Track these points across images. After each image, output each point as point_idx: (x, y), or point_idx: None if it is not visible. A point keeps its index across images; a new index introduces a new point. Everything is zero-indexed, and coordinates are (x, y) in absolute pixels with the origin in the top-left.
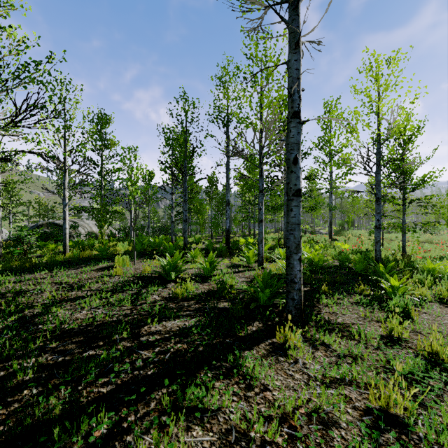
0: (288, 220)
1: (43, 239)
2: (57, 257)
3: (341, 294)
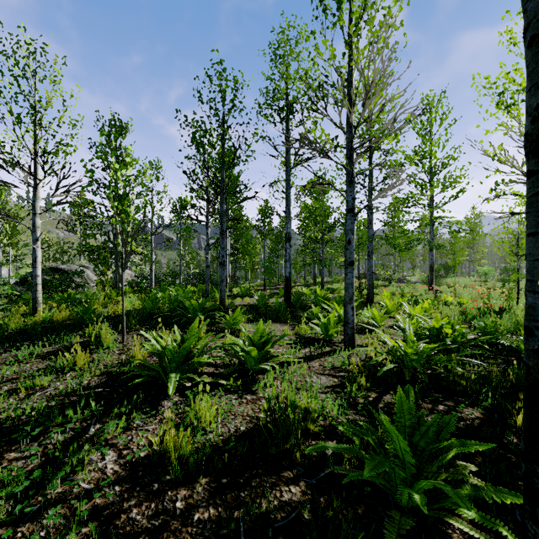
0: None
1: None
2: (9, 324)
3: None
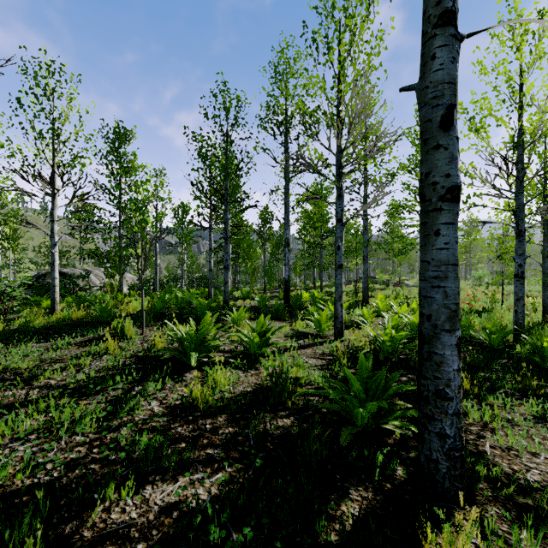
0: (427, 257)
1: (43, 292)
2: (35, 321)
3: (495, 395)
